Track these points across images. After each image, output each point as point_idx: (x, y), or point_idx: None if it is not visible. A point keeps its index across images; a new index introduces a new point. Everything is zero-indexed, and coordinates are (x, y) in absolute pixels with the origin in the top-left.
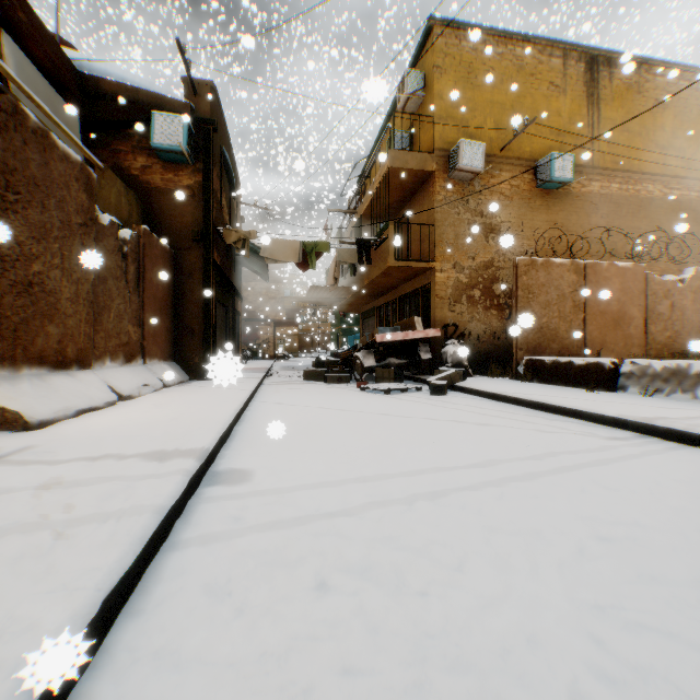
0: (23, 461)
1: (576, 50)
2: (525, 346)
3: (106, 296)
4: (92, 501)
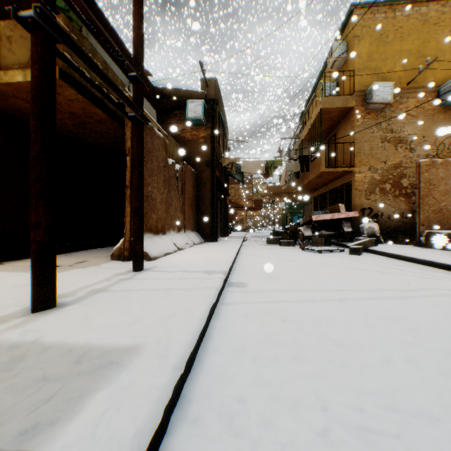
0: (157, 270)
1: None
2: (425, 222)
3: (170, 199)
4: (191, 284)
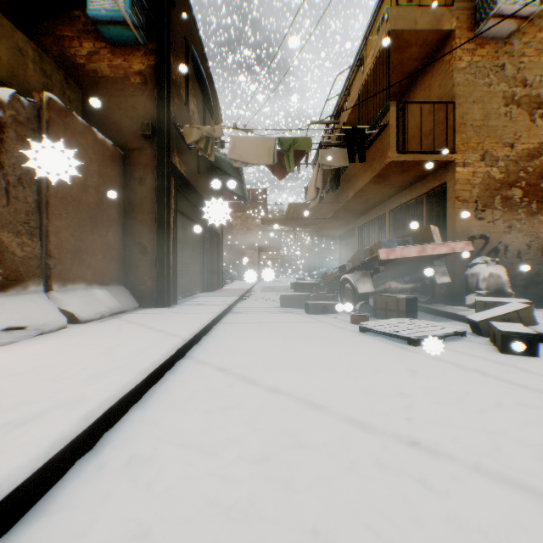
0: None
1: None
2: None
3: None
4: None
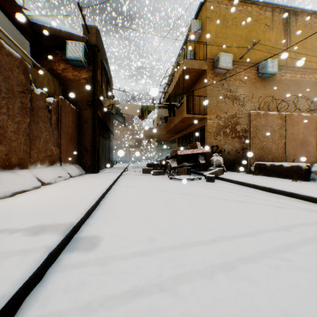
0: None
1: (278, 8)
2: (254, 156)
3: (38, 131)
4: None
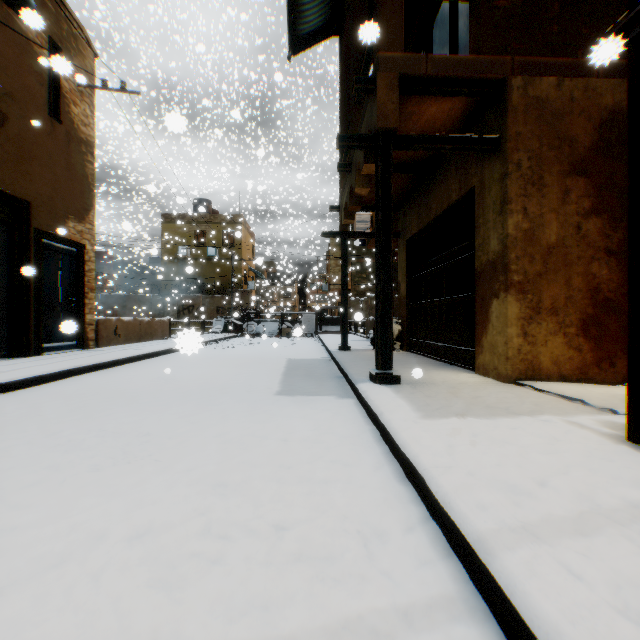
0: None
1: None
2: None
3: None
4: (626, 570)
